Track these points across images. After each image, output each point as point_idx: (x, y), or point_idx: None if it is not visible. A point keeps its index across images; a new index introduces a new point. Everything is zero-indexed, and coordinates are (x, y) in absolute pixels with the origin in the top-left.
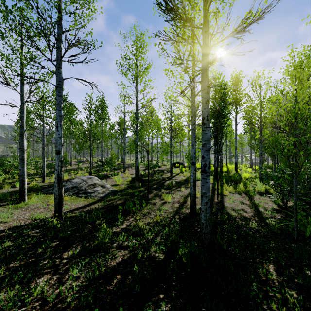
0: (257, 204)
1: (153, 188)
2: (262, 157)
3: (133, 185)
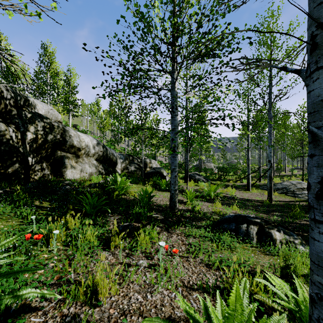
0: None
1: None
2: None
3: None
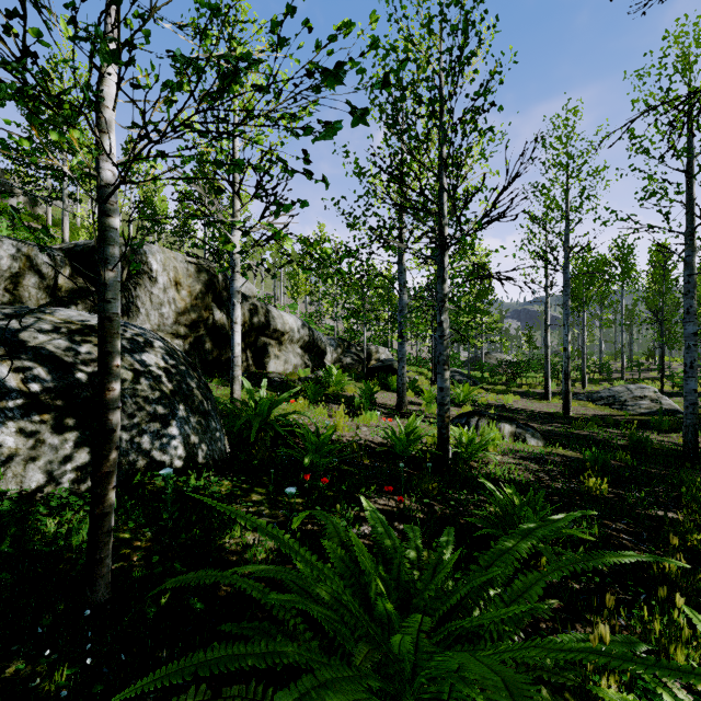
0: None
1: None
2: None
3: None
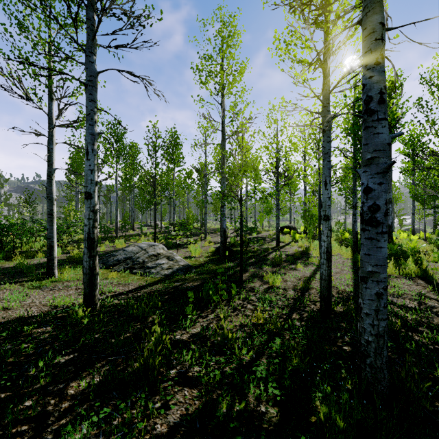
0: None
1: (250, 264)
2: None
3: (218, 259)
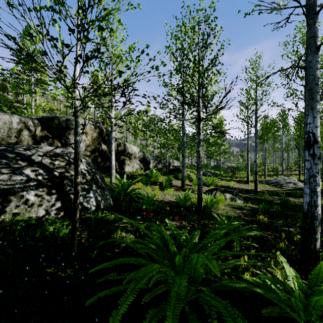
0: None
1: None
2: None
3: None
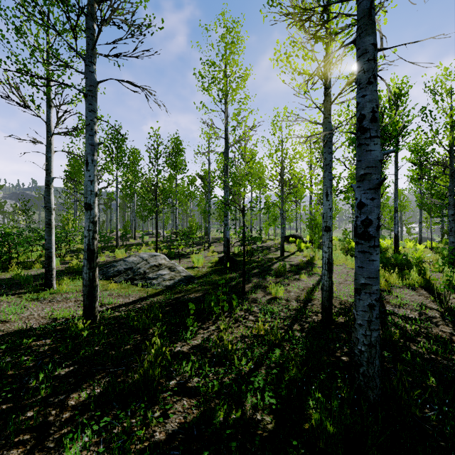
0: (454, 309)
1: (253, 275)
2: (454, 223)
3: (221, 269)
